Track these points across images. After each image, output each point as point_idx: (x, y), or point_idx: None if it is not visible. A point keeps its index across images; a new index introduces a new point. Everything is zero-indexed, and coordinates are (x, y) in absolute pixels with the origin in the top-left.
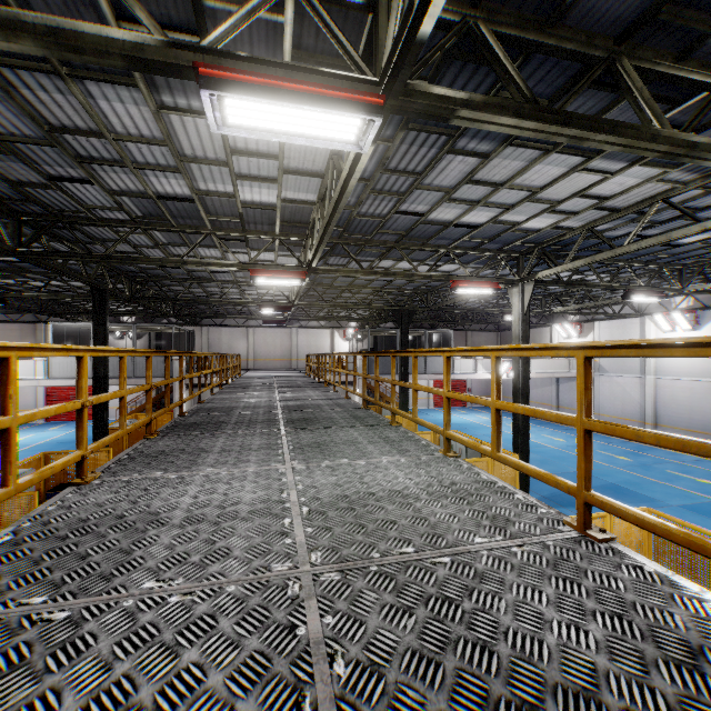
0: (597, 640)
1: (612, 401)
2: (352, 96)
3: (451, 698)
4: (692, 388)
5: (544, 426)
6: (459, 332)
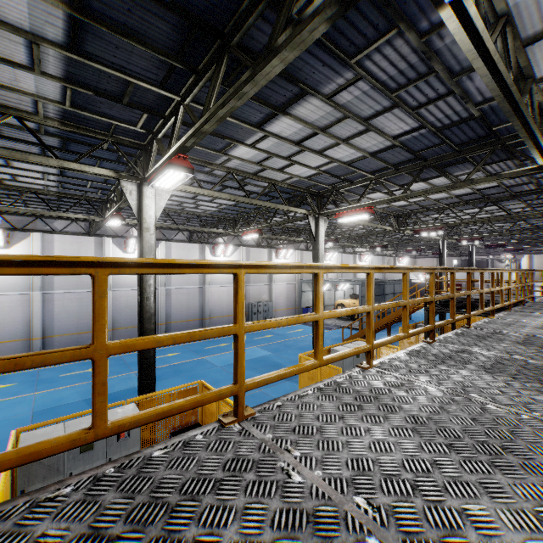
0: None
1: None
2: None
3: None
4: (4, 302)
5: None
6: None
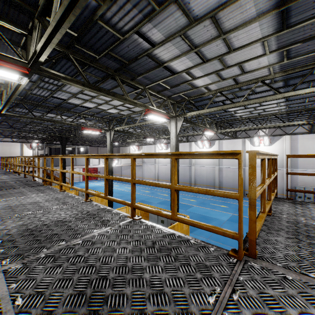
0: (70, 215)
1: (147, 173)
2: (14, 68)
3: (27, 227)
4: (166, 167)
5: (126, 184)
6: (94, 147)
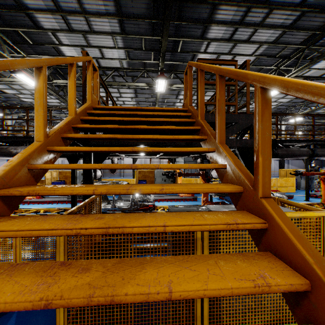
0: None
1: None
2: None
3: None
4: None
5: None
6: None
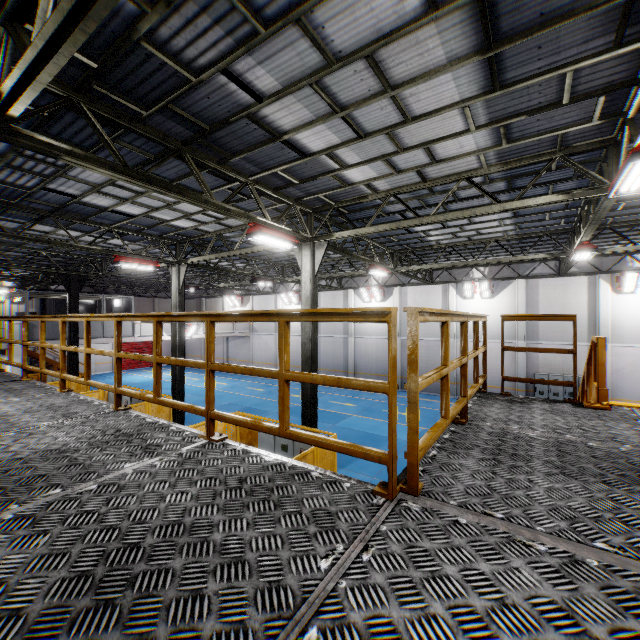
0: (77, 437)
1: (260, 352)
2: None
3: None
4: (299, 340)
5: (216, 375)
6: (146, 298)
